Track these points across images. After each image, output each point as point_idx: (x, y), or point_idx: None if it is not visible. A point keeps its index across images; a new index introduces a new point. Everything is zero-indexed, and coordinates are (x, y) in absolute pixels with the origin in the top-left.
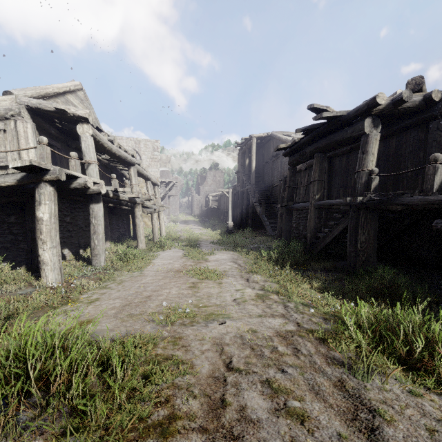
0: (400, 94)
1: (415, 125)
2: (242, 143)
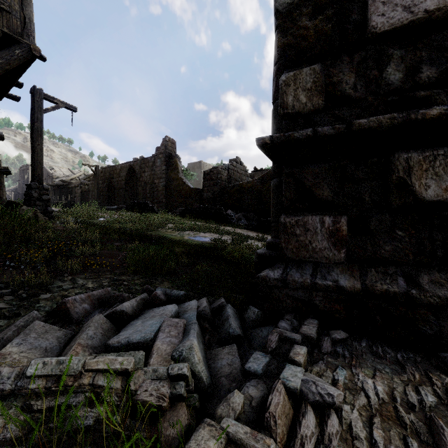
0: (55, 184)
1: (65, 188)
2: (22, 165)
